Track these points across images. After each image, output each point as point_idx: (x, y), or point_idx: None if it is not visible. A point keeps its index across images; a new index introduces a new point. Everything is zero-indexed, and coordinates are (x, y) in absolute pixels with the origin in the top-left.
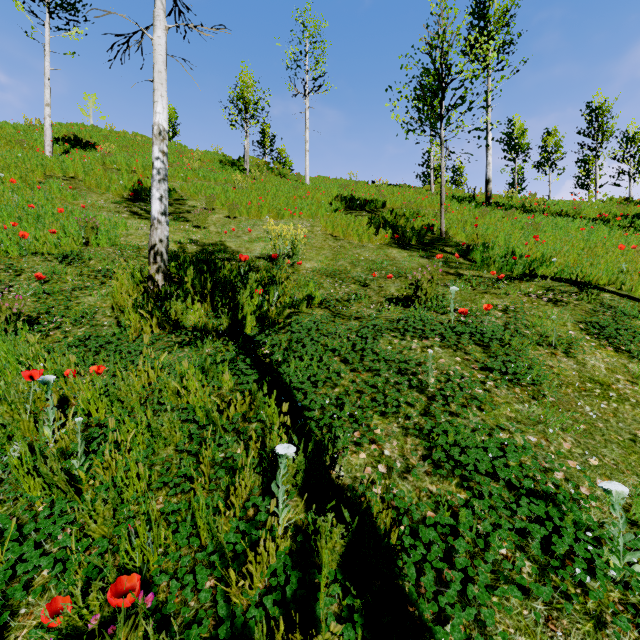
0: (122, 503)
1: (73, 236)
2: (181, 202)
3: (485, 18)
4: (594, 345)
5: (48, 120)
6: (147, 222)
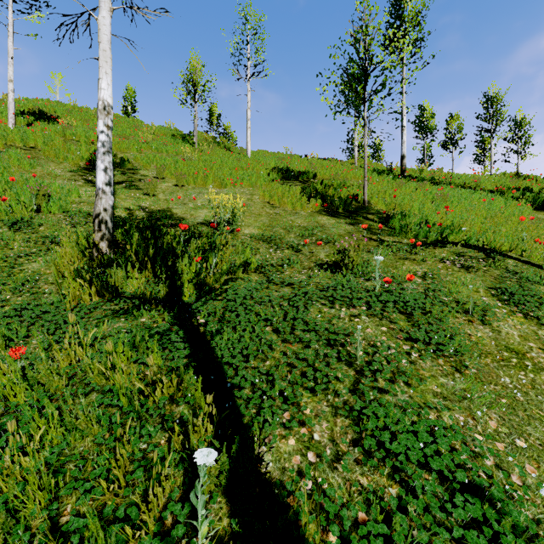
0: (24, 515)
1: (24, 203)
2: (134, 171)
3: (401, 18)
4: (505, 311)
5: (11, 95)
6: None
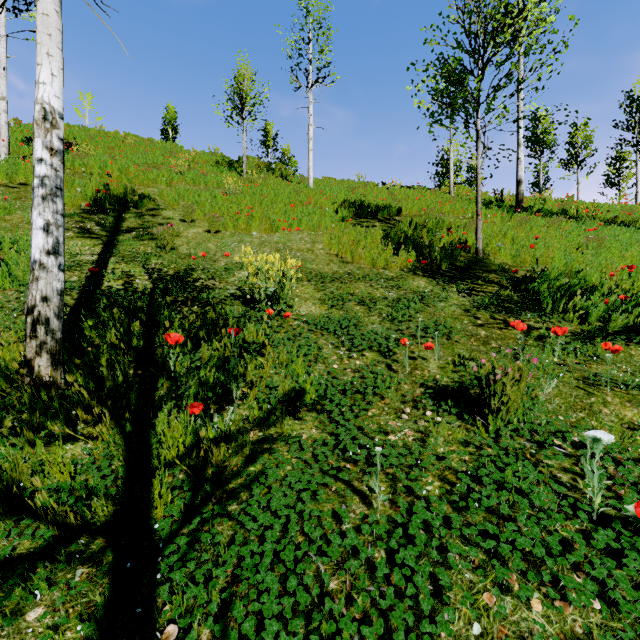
0: None
1: None
2: (155, 212)
3: None
4: None
5: (3, 116)
6: (96, 243)
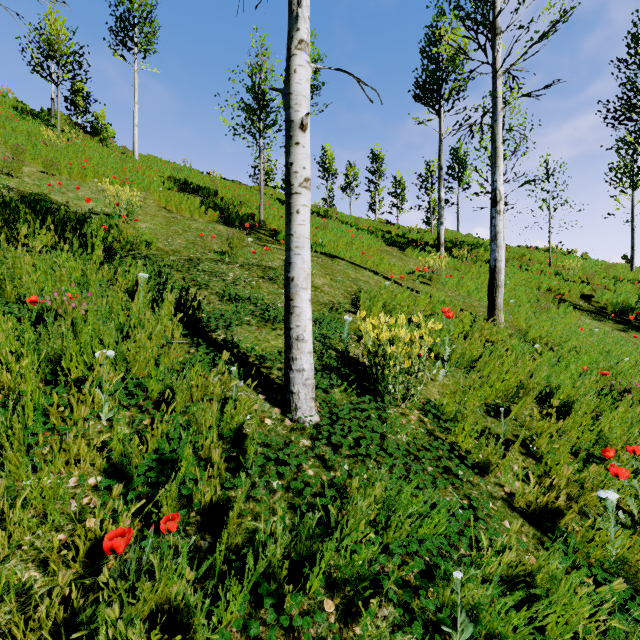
0: None
1: None
2: None
3: None
4: (322, 277)
5: None
6: None
